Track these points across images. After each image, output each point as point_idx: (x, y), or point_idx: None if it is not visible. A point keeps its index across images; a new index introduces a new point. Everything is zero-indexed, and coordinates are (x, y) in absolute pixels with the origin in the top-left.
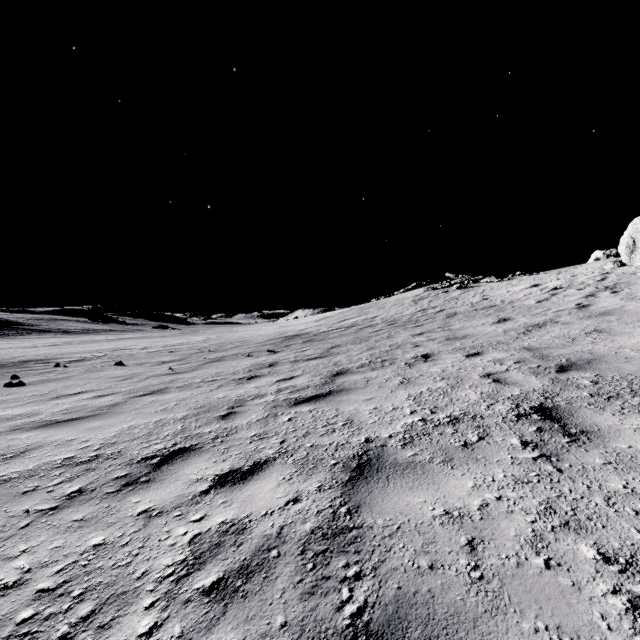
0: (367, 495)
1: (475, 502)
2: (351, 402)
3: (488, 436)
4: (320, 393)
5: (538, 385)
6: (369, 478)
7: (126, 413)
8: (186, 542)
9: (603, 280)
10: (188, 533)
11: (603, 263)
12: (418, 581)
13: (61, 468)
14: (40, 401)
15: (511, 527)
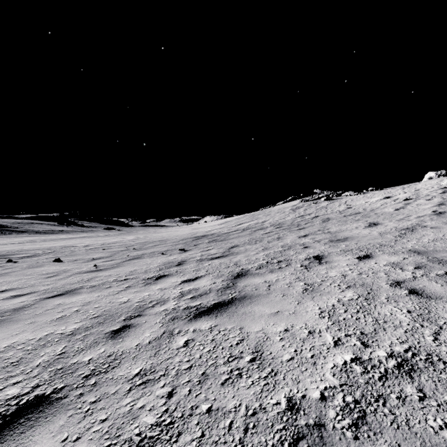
0: None
1: None
2: (256, 317)
3: None
4: (222, 301)
5: None
6: None
7: (21, 322)
8: None
9: (445, 192)
10: None
11: (438, 180)
12: None
13: None
14: None
15: None
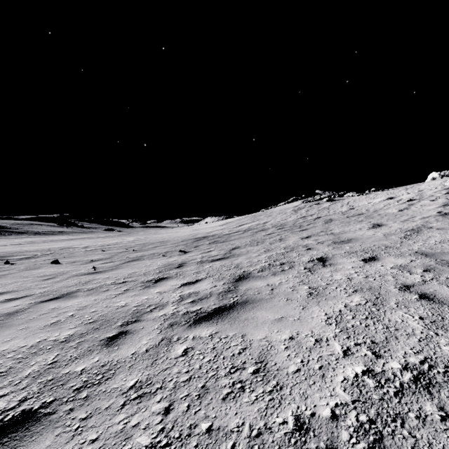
0: None
1: None
2: (259, 323)
3: None
4: (223, 305)
5: None
6: None
7: (13, 328)
8: None
9: None
10: None
11: (442, 181)
12: None
13: None
14: None
15: None
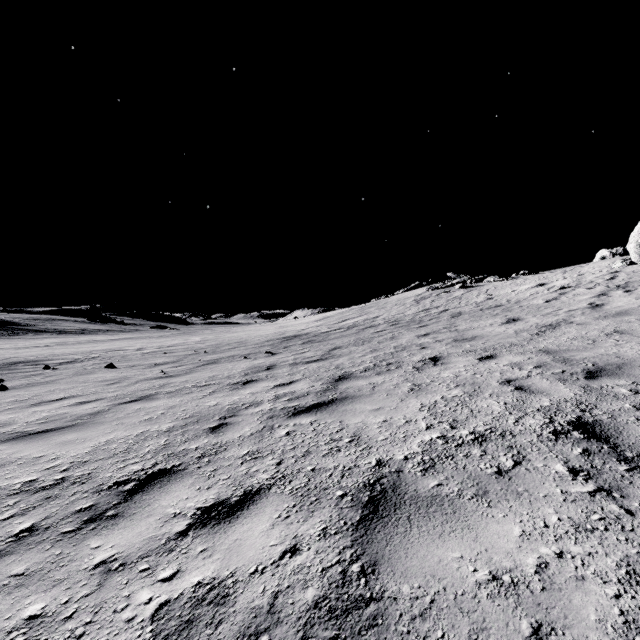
0: (385, 545)
1: (529, 560)
2: (357, 413)
3: (525, 460)
4: (322, 401)
5: (569, 394)
6: (386, 518)
7: (107, 423)
8: (148, 616)
9: (613, 279)
10: (153, 600)
11: (610, 262)
12: None
13: (17, 495)
14: (18, 408)
15: (589, 605)
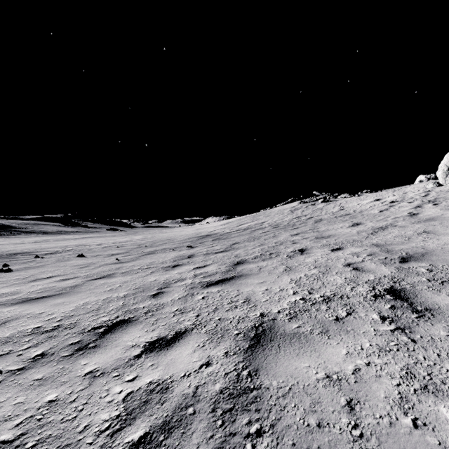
0: (263, 360)
1: (349, 367)
2: (248, 285)
3: (354, 312)
4: (225, 278)
5: (387, 272)
6: (264, 346)
7: (83, 292)
8: (121, 399)
9: (426, 196)
10: (123, 391)
11: (425, 184)
12: (309, 438)
13: (30, 336)
14: (21, 283)
15: (381, 389)
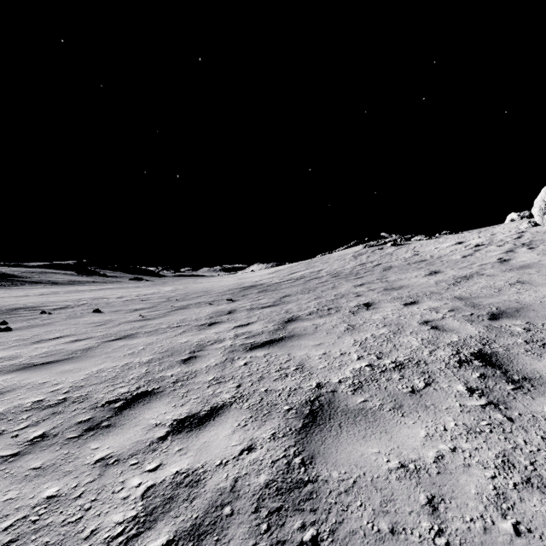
0: (321, 444)
1: (430, 454)
2: (302, 347)
3: (434, 382)
4: (273, 338)
5: (474, 332)
6: (322, 425)
7: (97, 357)
8: (139, 495)
9: (520, 238)
10: (142, 484)
11: (518, 223)
12: None
13: (29, 411)
14: (22, 345)
15: (471, 483)
